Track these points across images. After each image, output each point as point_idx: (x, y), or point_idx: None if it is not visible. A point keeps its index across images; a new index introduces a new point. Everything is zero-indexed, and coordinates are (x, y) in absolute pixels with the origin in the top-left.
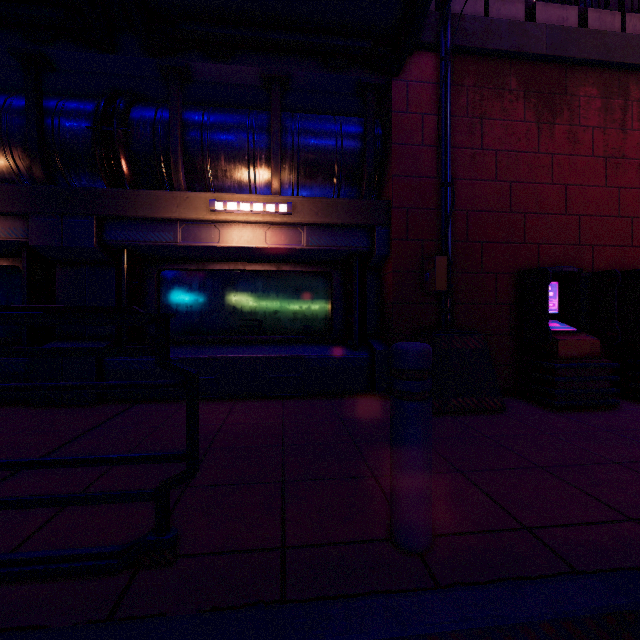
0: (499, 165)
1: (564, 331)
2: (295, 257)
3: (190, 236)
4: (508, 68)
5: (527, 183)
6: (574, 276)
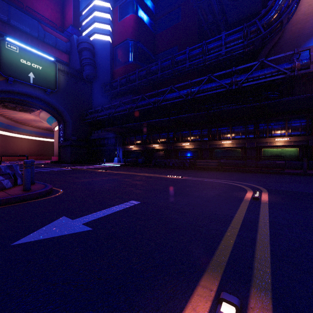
0: None
1: None
2: (290, 146)
3: (270, 144)
4: None
5: None
6: None
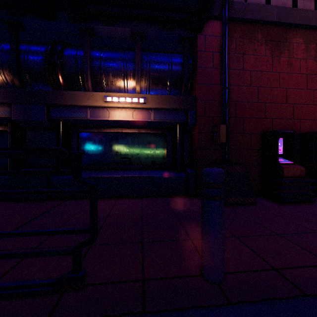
0: (252, 78)
1: (286, 163)
2: (147, 125)
3: (94, 114)
4: (257, 28)
5: (266, 87)
6: (291, 135)
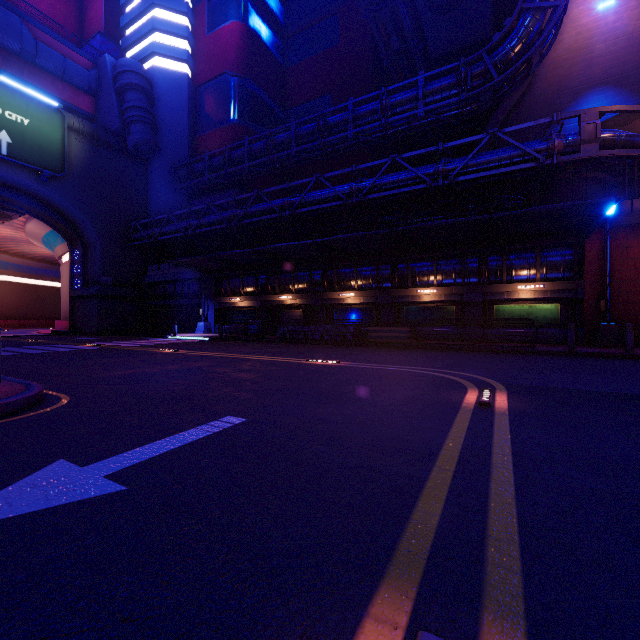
0: (636, 263)
1: None
2: (545, 299)
3: (508, 296)
4: None
5: None
6: None
